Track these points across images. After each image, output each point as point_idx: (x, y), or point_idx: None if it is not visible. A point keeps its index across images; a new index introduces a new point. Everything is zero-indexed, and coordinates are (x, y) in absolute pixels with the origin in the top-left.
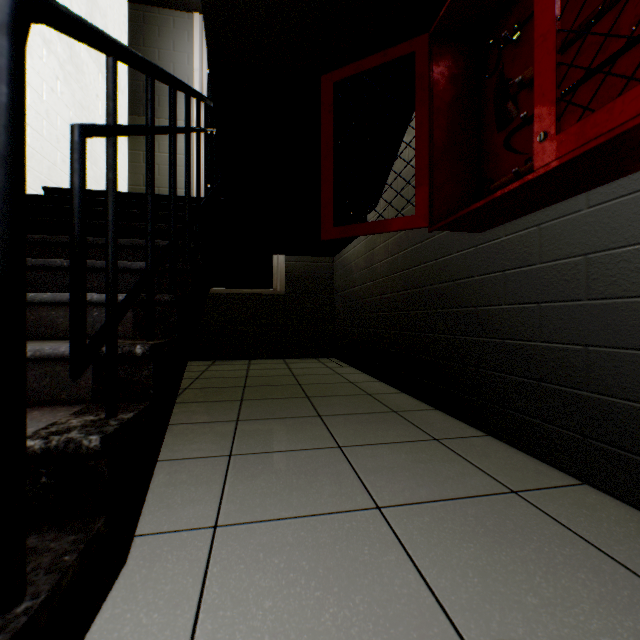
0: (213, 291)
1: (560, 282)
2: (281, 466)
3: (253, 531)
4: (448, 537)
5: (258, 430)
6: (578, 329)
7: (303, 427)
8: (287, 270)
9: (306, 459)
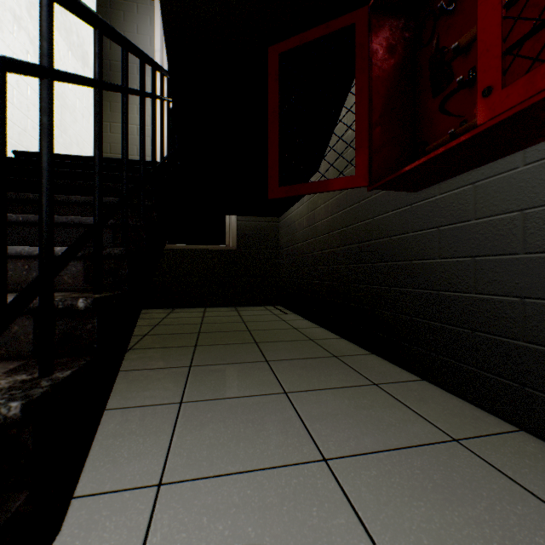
0: (172, 247)
1: (495, 237)
2: (229, 414)
3: (198, 490)
4: (397, 494)
5: (209, 376)
6: (514, 282)
7: (251, 372)
8: (238, 229)
9: (254, 406)
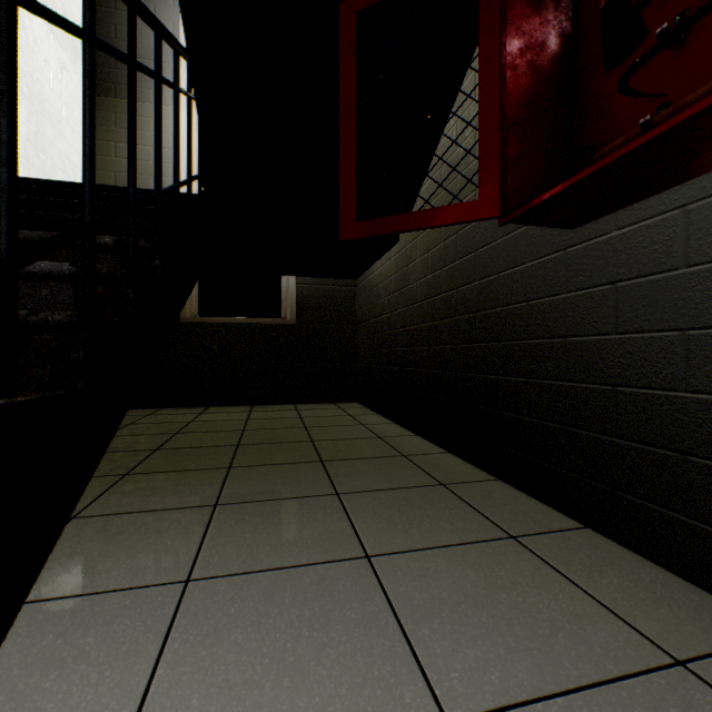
0: (205, 320)
1: None
2: (269, 606)
3: None
4: None
5: (243, 524)
6: None
7: (312, 516)
8: (299, 295)
9: (313, 587)
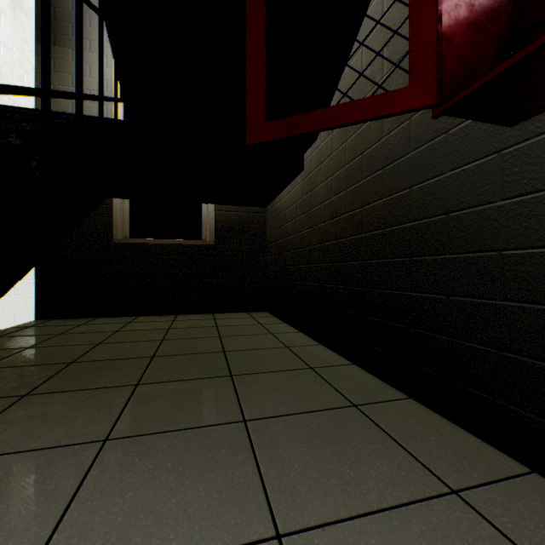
0: (135, 241)
1: None
2: None
3: None
4: None
5: (129, 472)
6: None
7: (213, 457)
8: (217, 220)
9: None
